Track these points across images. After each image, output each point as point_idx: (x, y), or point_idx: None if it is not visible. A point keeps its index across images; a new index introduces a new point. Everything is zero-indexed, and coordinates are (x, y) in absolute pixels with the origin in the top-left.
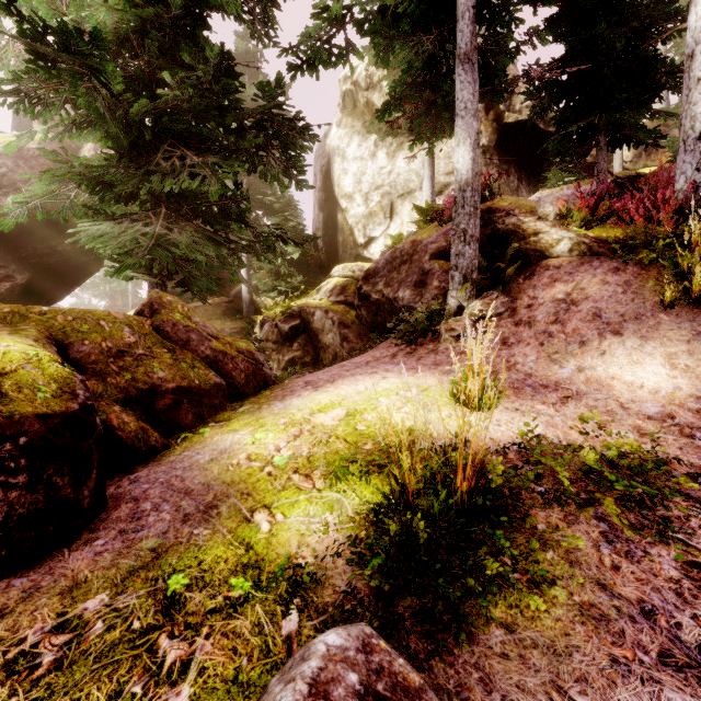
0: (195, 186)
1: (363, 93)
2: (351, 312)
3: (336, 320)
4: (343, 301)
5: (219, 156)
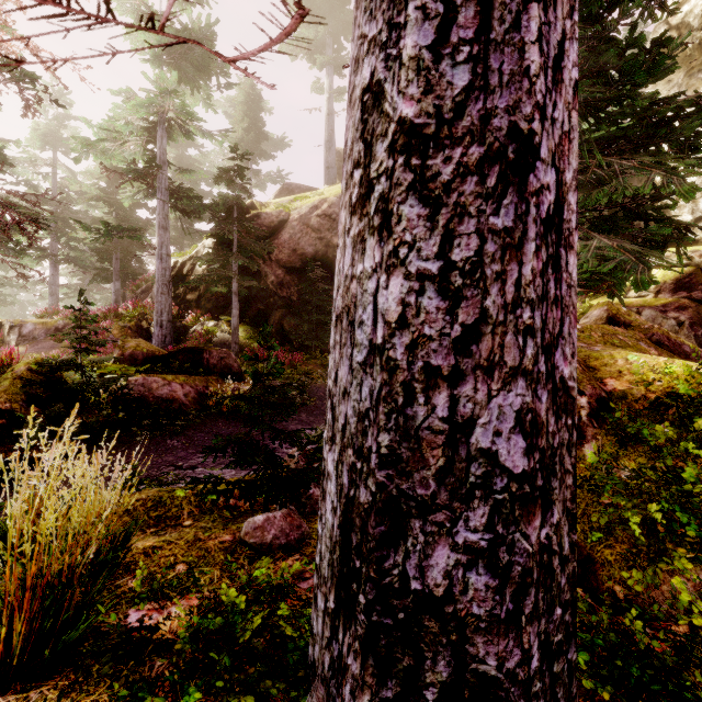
0: (647, 191)
1: (692, 35)
2: (701, 309)
3: (685, 320)
4: (684, 296)
5: (641, 154)
